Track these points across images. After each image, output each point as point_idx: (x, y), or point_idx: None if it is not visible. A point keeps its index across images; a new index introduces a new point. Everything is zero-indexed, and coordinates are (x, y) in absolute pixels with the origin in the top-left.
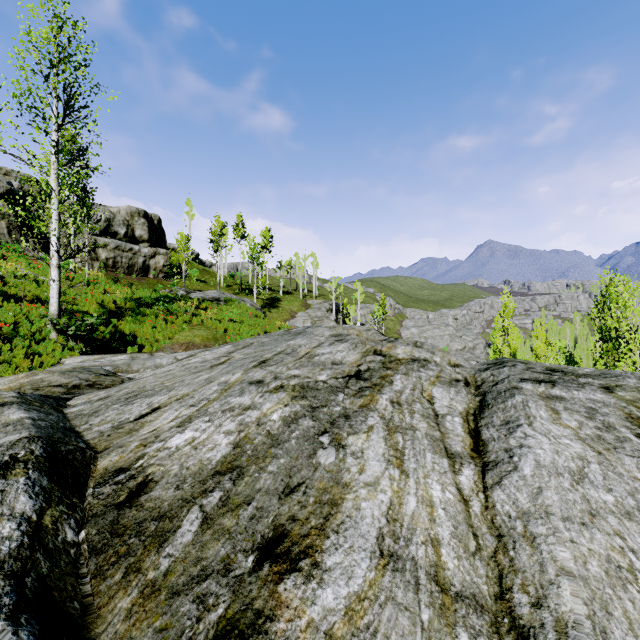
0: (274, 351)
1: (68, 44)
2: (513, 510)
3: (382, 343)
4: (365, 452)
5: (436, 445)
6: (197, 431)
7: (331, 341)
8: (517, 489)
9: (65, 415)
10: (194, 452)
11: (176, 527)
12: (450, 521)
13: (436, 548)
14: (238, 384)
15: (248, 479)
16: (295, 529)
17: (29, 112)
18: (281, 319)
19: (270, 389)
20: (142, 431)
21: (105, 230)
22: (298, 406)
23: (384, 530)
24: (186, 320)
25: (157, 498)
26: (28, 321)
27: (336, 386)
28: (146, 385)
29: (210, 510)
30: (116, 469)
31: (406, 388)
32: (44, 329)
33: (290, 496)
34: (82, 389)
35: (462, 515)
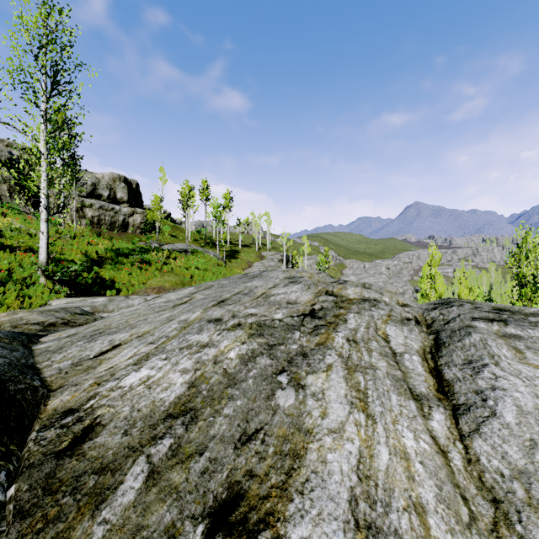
0: (232, 292)
1: (55, 28)
2: (504, 467)
3: (333, 285)
4: (326, 393)
5: (399, 385)
6: (153, 369)
7: (285, 283)
8: (502, 440)
9: (32, 351)
10: (147, 392)
11: (118, 483)
12: (431, 479)
13: (422, 517)
14: (197, 322)
15: (202, 424)
16: (253, 488)
17: (21, 87)
18: (240, 268)
19: (228, 327)
20: (99, 368)
21: (91, 193)
22: (255, 344)
23: (356, 491)
24: (158, 268)
25: (102, 445)
26: (20, 268)
27: (292, 324)
28: (112, 323)
29: (158, 461)
30: (65, 410)
31: (360, 326)
32: (34, 275)
33: (247, 445)
34: (57, 327)
35: (444, 471)
